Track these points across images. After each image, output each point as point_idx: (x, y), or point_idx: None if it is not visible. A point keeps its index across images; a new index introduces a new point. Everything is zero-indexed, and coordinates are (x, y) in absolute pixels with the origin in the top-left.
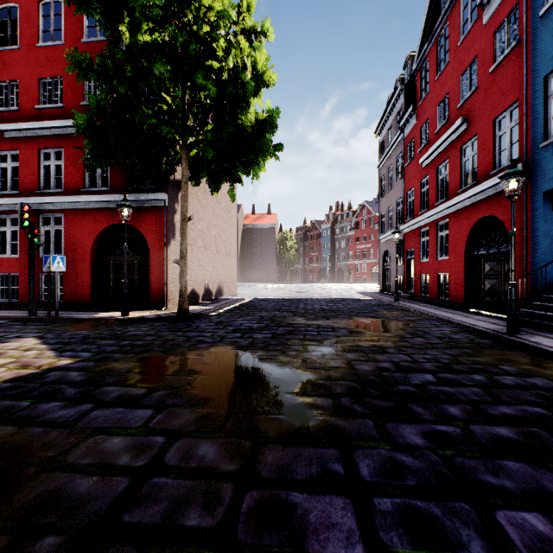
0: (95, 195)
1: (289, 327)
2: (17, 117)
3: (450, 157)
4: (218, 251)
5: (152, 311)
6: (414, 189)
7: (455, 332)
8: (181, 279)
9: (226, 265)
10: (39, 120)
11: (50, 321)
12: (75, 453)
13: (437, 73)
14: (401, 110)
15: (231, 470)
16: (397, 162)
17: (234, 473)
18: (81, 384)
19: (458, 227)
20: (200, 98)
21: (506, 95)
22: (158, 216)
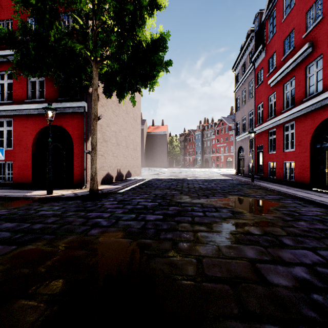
0: (34, 104)
1: (177, 207)
2: None
3: (296, 75)
4: (127, 146)
5: (74, 190)
6: (263, 103)
7: (327, 213)
8: (91, 166)
9: (133, 156)
10: None
11: None
12: None
13: (283, 16)
14: (252, 50)
15: None
16: (248, 86)
17: None
18: None
19: (303, 127)
20: (104, 16)
21: None
22: (80, 119)
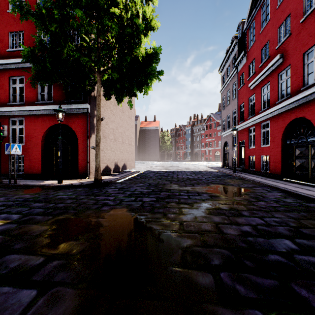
0: (43, 106)
1: (167, 192)
2: None
3: (270, 81)
4: (123, 141)
5: (79, 180)
6: (244, 103)
7: (284, 196)
8: (96, 159)
9: (129, 150)
10: (9, 58)
11: (10, 187)
12: None
13: (261, 28)
14: (235, 55)
15: None
16: (233, 88)
17: None
18: None
19: (276, 126)
20: (107, 37)
21: (314, 36)
22: (83, 119)
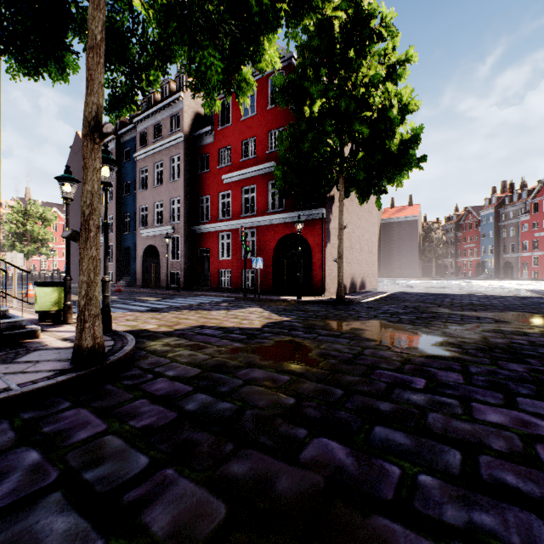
0: (275, 215)
1: (432, 314)
2: (230, 169)
3: None
4: (361, 249)
5: (315, 297)
6: None
7: None
8: (338, 273)
9: (368, 261)
10: (242, 169)
11: (256, 300)
12: (323, 346)
13: None
14: None
15: (397, 359)
16: None
17: (399, 360)
18: (303, 327)
19: None
20: (354, 137)
21: None
22: (318, 226)
